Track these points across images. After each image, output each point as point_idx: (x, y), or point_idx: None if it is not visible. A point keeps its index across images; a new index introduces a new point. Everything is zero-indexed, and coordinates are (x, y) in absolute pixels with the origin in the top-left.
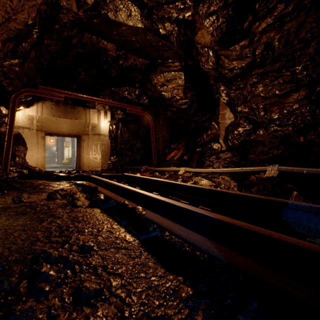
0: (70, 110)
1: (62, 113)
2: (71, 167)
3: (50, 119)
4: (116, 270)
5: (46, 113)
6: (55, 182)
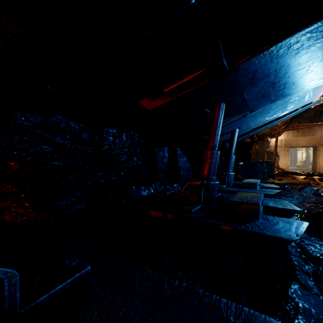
0: (307, 130)
1: (301, 134)
2: (306, 169)
3: (292, 139)
4: (322, 185)
5: (289, 136)
6: (301, 176)
